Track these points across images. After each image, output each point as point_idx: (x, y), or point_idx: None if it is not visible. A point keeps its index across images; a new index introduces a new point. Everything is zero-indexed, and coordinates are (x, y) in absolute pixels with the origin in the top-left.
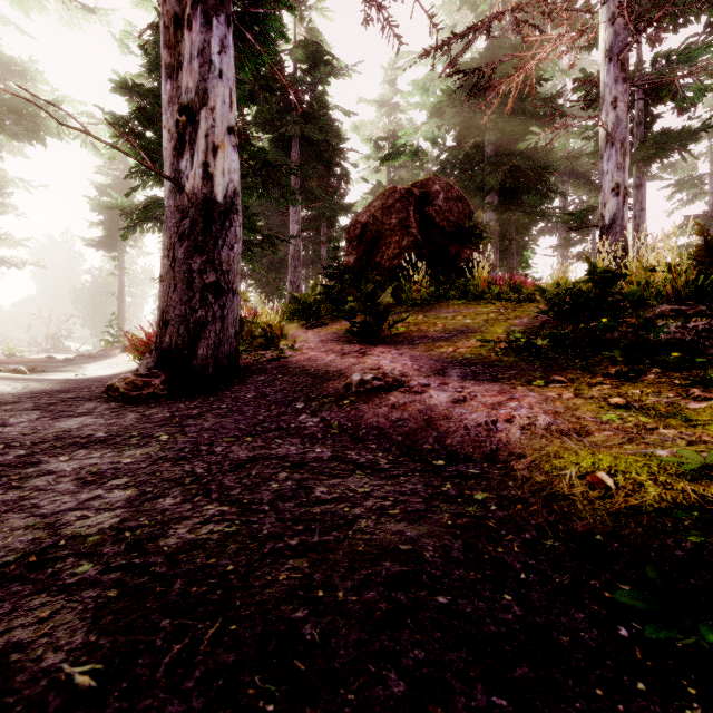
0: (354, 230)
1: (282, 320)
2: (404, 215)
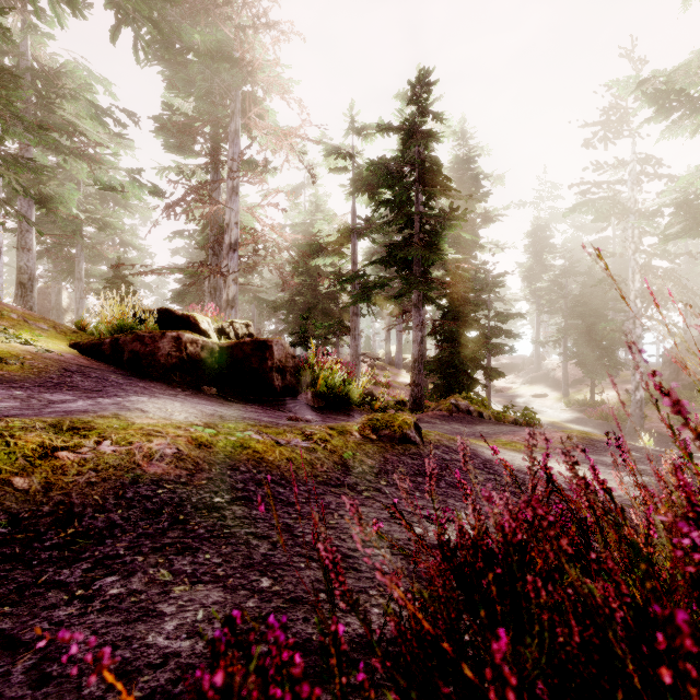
0: (667, 357)
1: (628, 397)
2: (698, 355)
